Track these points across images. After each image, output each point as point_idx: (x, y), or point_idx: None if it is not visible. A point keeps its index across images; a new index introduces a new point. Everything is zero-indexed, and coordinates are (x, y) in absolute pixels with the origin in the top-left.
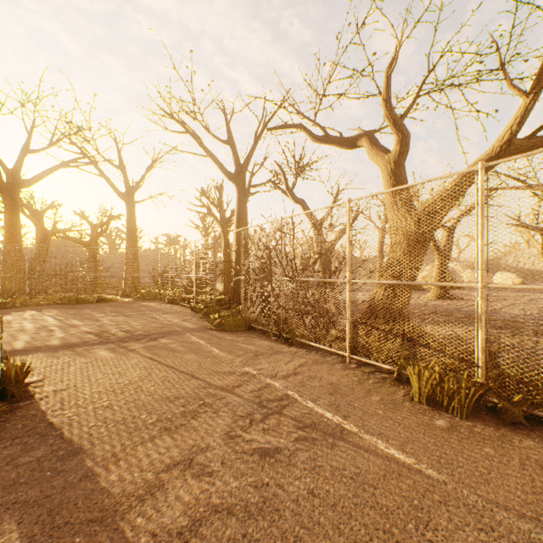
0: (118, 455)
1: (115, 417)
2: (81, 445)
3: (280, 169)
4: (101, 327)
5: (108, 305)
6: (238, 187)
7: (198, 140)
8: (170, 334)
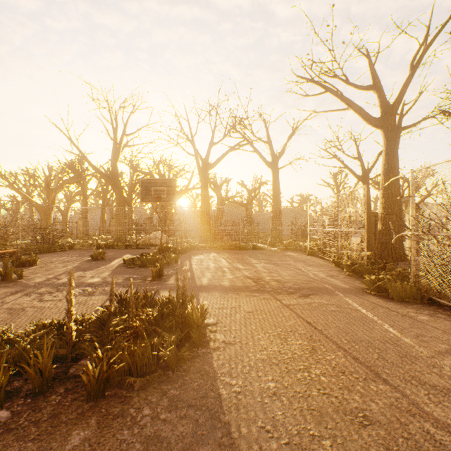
0: None
1: (286, 421)
2: None
3: None
4: (256, 273)
5: (259, 252)
6: (385, 131)
7: (337, 95)
8: (321, 292)
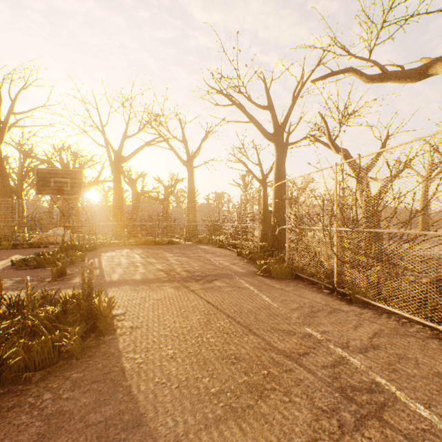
0: (180, 441)
1: (178, 373)
2: (145, 409)
3: (323, 120)
4: (169, 265)
5: (175, 246)
6: (277, 145)
7: (241, 109)
8: (223, 277)
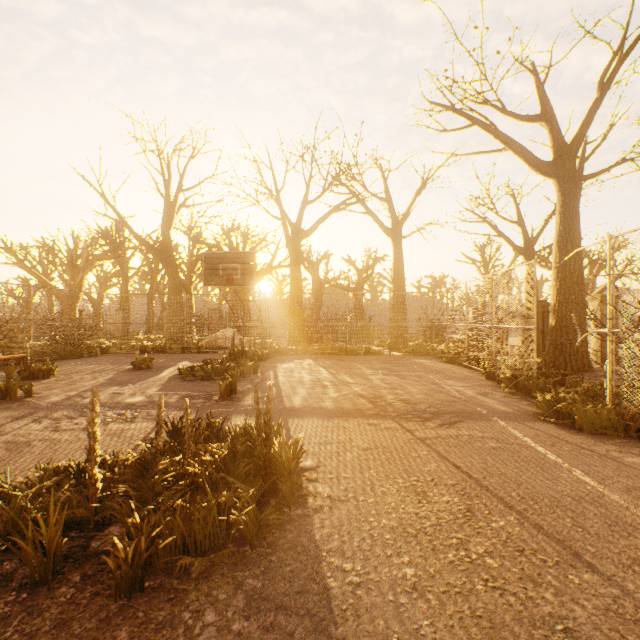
0: None
1: (437, 637)
2: None
3: None
4: (373, 389)
5: (375, 358)
6: (561, 182)
7: (489, 129)
8: (471, 419)
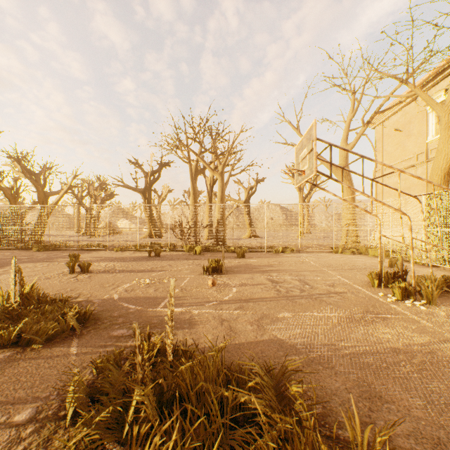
0: None
1: None
2: None
3: None
4: None
5: None
6: None
7: None
8: None
